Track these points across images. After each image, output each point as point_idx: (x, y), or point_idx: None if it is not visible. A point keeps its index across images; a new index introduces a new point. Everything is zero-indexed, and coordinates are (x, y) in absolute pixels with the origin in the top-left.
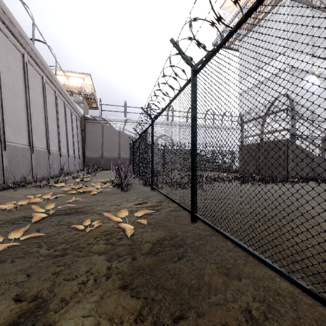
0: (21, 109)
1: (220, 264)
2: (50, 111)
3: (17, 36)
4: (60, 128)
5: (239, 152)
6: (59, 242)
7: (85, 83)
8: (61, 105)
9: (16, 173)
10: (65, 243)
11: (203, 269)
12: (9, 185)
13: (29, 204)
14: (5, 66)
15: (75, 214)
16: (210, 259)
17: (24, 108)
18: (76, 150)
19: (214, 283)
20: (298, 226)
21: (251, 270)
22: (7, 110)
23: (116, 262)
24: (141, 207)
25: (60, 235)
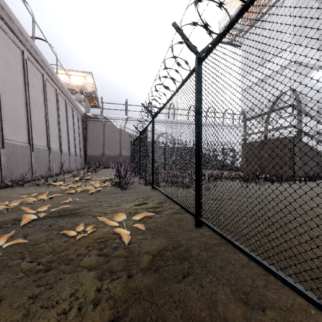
0: (20, 106)
1: (235, 285)
2: (51, 109)
3: (16, 32)
4: (61, 126)
5: (242, 149)
6: (45, 252)
7: (87, 81)
8: (63, 103)
9: (15, 172)
10: (52, 254)
11: (214, 293)
12: (7, 184)
13: (24, 204)
14: (4, 63)
15: (69, 217)
16: (221, 277)
17: (24, 106)
18: (78, 148)
19: (230, 317)
20: (318, 234)
21: (275, 296)
22: (5, 108)
23: (108, 281)
24: (141, 209)
25: (49, 243)
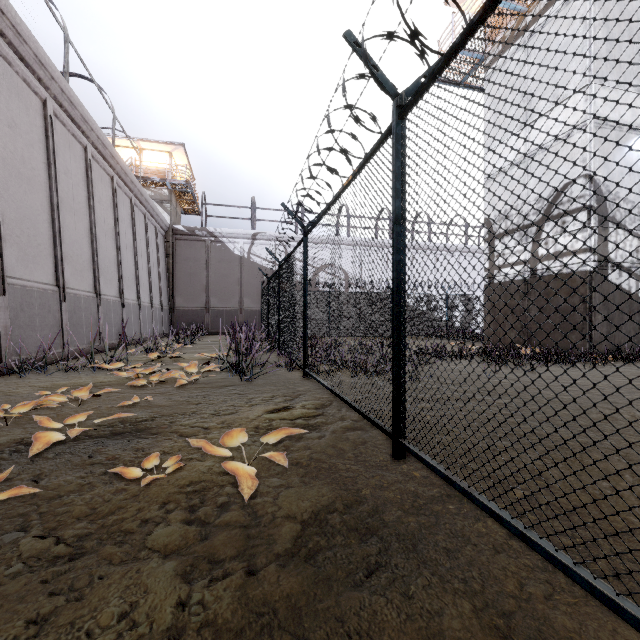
0: (39, 211)
1: (481, 595)
2: (102, 216)
3: (31, 63)
4: (122, 251)
5: (485, 297)
6: (75, 515)
7: (175, 162)
8: (126, 206)
9: (28, 342)
10: (90, 519)
11: (437, 614)
12: (12, 367)
13: (41, 409)
14: (6, 123)
15: (131, 436)
16: (450, 576)
17: (47, 210)
18: (156, 294)
19: None
20: None
21: (571, 622)
22: (9, 213)
23: (205, 583)
24: (280, 419)
25: (84, 493)
